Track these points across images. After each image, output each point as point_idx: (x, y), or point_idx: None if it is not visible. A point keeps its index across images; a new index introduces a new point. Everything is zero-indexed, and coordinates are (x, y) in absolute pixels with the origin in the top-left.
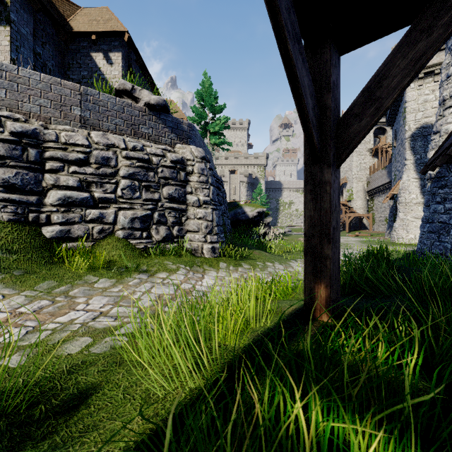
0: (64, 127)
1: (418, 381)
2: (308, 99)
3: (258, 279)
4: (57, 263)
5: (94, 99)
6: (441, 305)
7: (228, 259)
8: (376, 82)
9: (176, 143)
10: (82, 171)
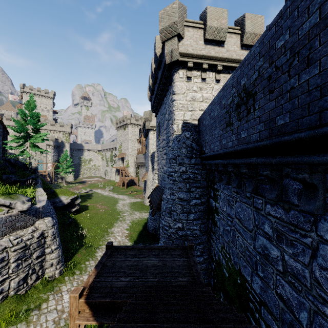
0: None
1: None
2: None
3: None
4: None
5: None
6: None
7: (68, 272)
8: None
9: (36, 221)
10: None
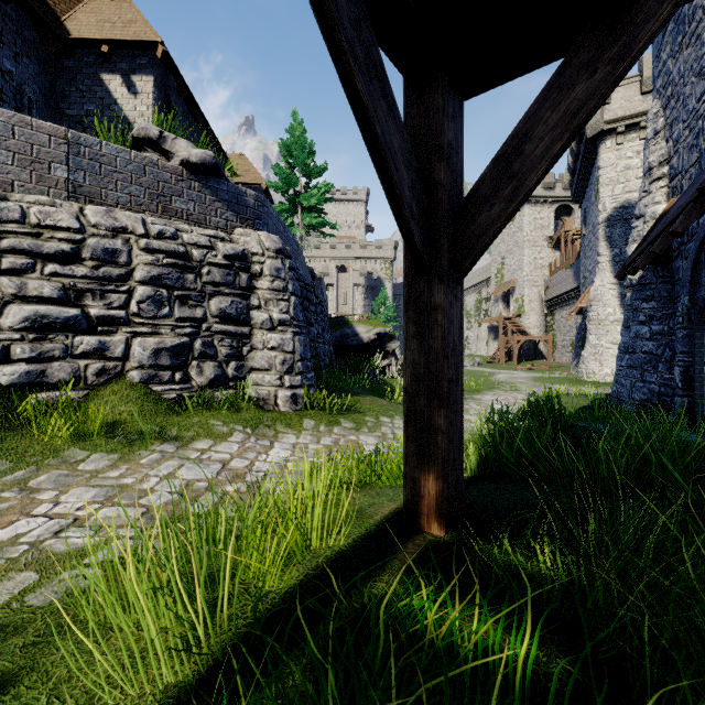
0: (37, 198)
1: (552, 659)
2: (401, 173)
3: (351, 452)
4: (19, 427)
5: (93, 152)
6: (623, 498)
7: (319, 413)
8: (513, 146)
9: (235, 227)
10: (67, 272)
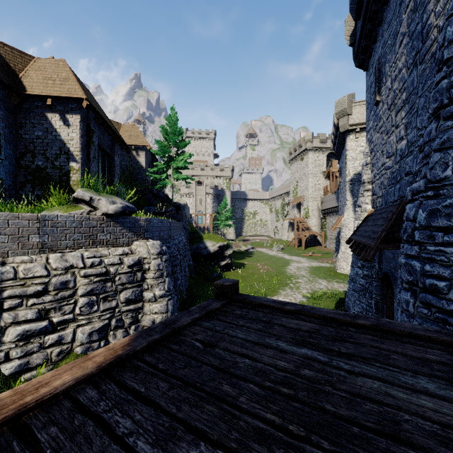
0: (22, 258)
1: None
2: None
3: None
4: None
5: (53, 222)
6: None
7: None
8: None
9: (133, 240)
10: (40, 301)
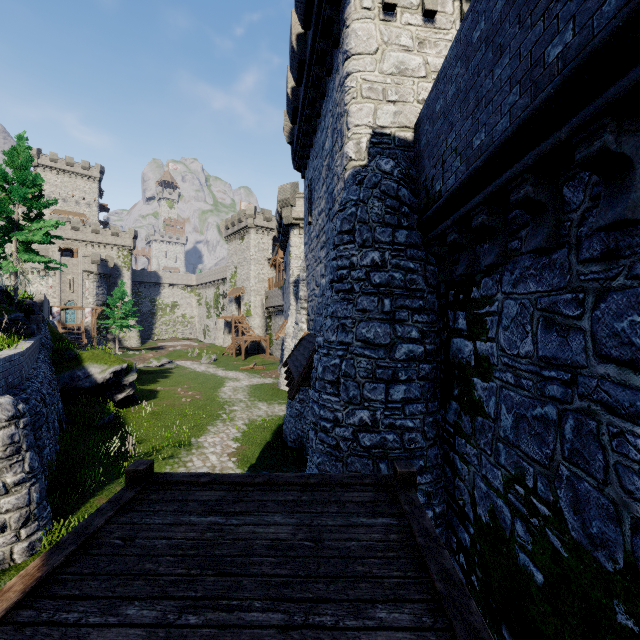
0: None
1: None
2: None
3: None
4: None
5: None
6: None
7: None
8: None
9: None
10: None
